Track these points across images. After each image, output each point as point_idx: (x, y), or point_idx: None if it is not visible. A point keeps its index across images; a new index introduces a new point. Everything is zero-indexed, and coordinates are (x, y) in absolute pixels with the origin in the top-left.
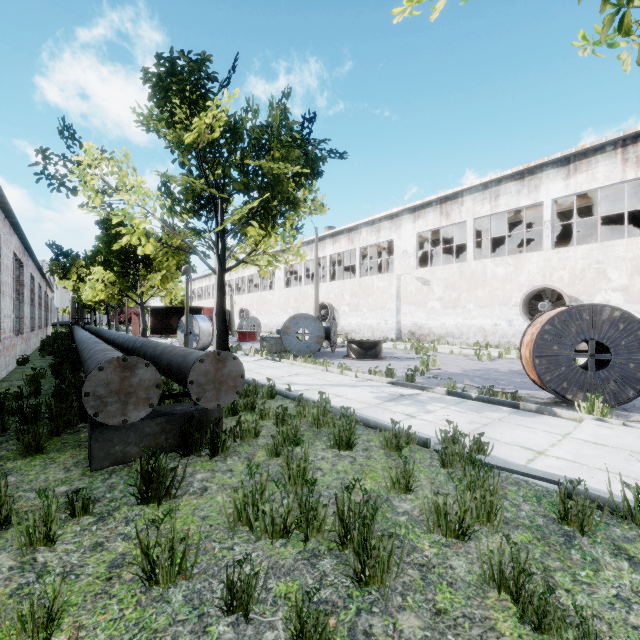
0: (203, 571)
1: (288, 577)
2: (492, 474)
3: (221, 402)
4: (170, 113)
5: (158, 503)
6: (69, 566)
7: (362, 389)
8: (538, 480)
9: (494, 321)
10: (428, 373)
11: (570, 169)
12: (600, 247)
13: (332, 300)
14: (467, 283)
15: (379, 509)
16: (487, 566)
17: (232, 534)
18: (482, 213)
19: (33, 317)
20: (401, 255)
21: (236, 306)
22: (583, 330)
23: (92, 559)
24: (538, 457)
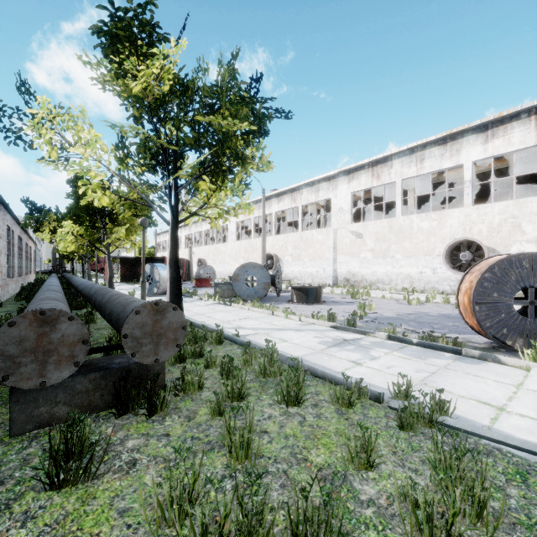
0: None
1: None
2: (458, 439)
3: (160, 356)
4: (119, 64)
5: (70, 489)
6: None
7: (306, 333)
8: (513, 448)
9: (420, 269)
10: (366, 317)
11: (488, 135)
12: (515, 203)
13: (277, 251)
14: (396, 236)
15: (338, 496)
16: None
17: None
18: (409, 174)
19: (12, 266)
20: (337, 212)
21: (195, 256)
22: (523, 278)
23: None
24: (501, 415)
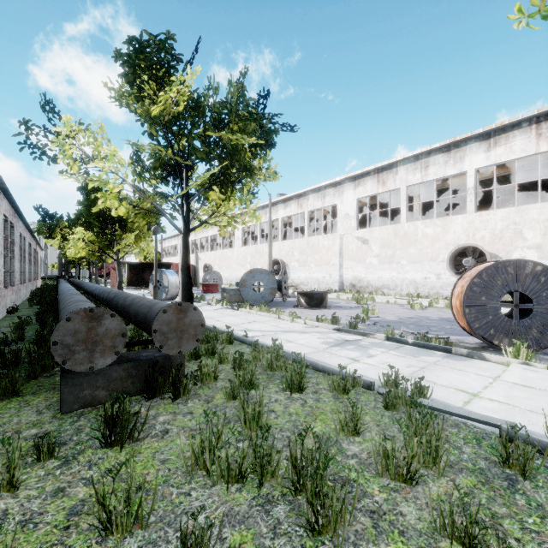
0: (159, 520)
1: (243, 525)
2: (433, 416)
3: (183, 349)
4: (139, 88)
5: (121, 446)
6: (29, 514)
7: (311, 335)
8: (476, 422)
9: (424, 275)
10: (368, 320)
11: (491, 143)
12: (517, 210)
13: (284, 257)
14: (401, 242)
15: (329, 452)
16: (436, 513)
17: (189, 478)
18: (414, 181)
19: (23, 271)
20: (343, 218)
21: (201, 262)
22: (508, 283)
23: (52, 506)
24: (473, 399)
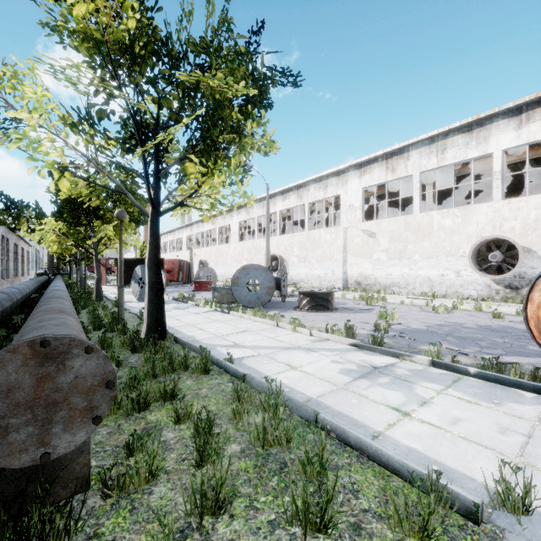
0: None
1: None
2: None
3: (53, 446)
4: None
5: None
6: None
7: (321, 355)
8: None
9: (441, 271)
10: (391, 330)
11: (522, 119)
12: None
13: (282, 252)
14: (413, 235)
15: None
16: None
17: None
18: (428, 166)
19: None
20: (347, 209)
21: (196, 258)
22: None
23: None
24: None
